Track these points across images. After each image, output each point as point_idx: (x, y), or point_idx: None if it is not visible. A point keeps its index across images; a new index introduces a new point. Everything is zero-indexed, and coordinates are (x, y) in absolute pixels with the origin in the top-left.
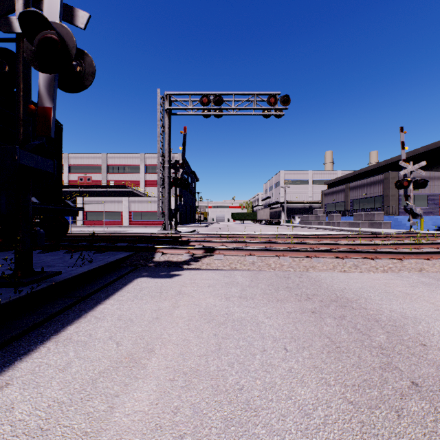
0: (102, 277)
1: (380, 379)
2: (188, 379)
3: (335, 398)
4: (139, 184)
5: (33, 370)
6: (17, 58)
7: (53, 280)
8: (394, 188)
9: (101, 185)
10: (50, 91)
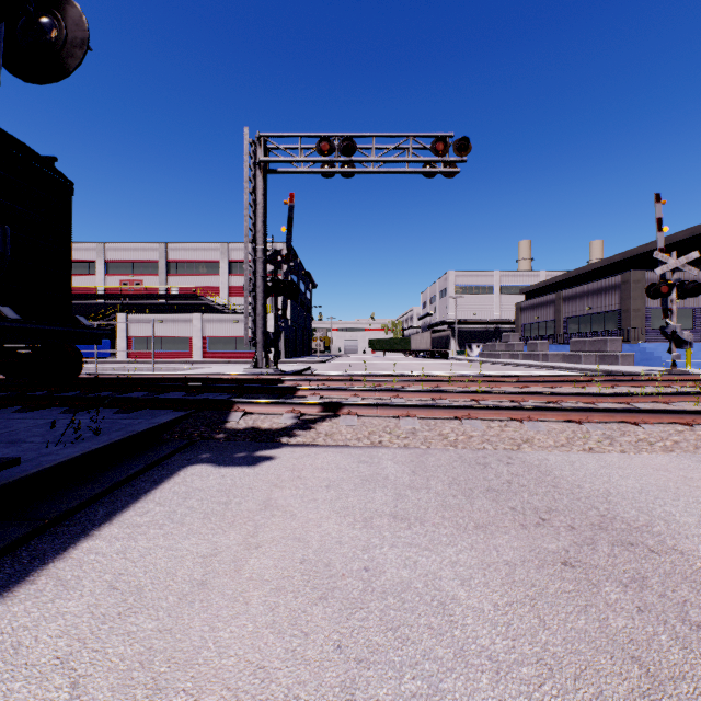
0: (115, 465)
1: None
2: None
3: None
4: (220, 293)
5: None
6: None
7: None
8: (638, 297)
9: (157, 294)
10: None
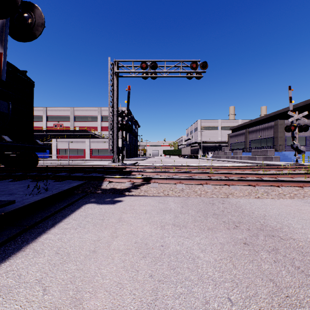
0: (54, 204)
1: None
2: None
3: None
4: (97, 129)
5: None
6: None
7: (4, 210)
8: (281, 131)
9: (69, 130)
10: (1, 37)
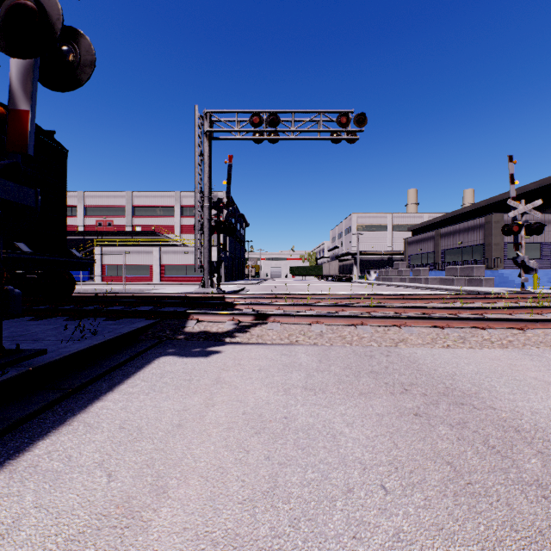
0: (109, 356)
1: None
2: None
3: None
4: (174, 230)
5: None
6: None
7: (31, 364)
8: (498, 234)
9: (125, 231)
10: (27, 86)
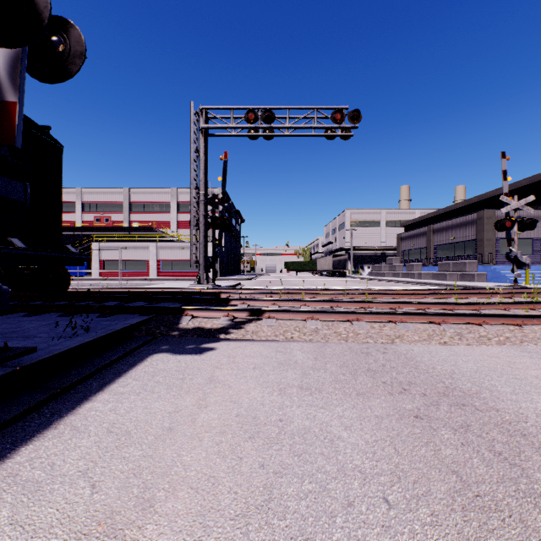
0: (101, 353)
1: None
2: None
3: None
4: (170, 226)
5: None
6: None
7: (19, 363)
8: (490, 230)
9: (122, 227)
10: (14, 77)
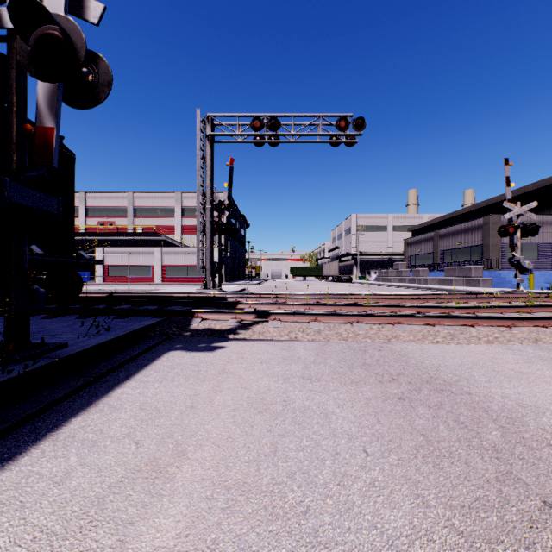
0: (122, 350)
1: (499, 497)
2: (232, 497)
3: (439, 526)
4: (175, 231)
5: (18, 483)
6: (8, 62)
7: (57, 356)
8: (496, 235)
9: (126, 232)
10: (52, 105)
